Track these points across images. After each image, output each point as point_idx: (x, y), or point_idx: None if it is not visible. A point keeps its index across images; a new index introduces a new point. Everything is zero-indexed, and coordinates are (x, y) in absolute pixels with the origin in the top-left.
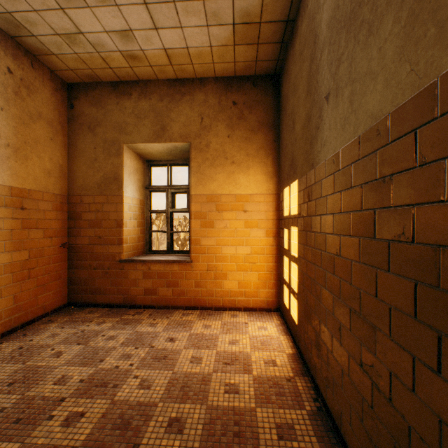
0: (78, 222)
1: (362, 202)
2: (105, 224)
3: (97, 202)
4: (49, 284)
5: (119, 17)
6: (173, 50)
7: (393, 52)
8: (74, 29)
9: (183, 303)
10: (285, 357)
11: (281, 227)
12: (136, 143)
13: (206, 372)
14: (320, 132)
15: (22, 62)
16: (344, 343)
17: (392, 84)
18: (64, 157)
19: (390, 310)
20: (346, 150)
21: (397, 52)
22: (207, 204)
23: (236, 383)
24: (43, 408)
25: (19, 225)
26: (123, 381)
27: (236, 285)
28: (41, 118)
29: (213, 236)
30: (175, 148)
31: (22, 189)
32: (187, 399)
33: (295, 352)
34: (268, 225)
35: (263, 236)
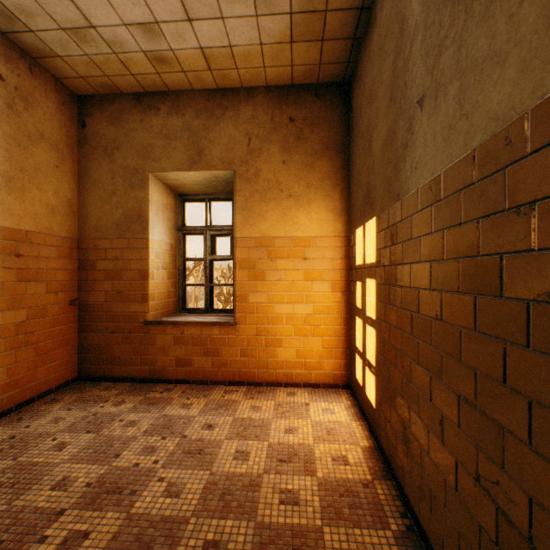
0: (92, 272)
1: (480, 244)
2: (125, 275)
3: (116, 247)
4: (53, 352)
5: (141, 4)
6: (213, 49)
7: (535, 16)
8: (83, 21)
9: (226, 377)
10: (359, 452)
11: (351, 280)
12: (165, 172)
13: (254, 473)
14: (409, 151)
15: (18, 66)
16: (449, 443)
17: (534, 65)
18: (74, 189)
19: (531, 405)
20: (451, 171)
21: (544, 14)
22: (256, 249)
23: (295, 489)
24: (33, 525)
25: (13, 276)
26: (144, 486)
27: (294, 354)
28: (43, 139)
29: (264, 290)
30: (215, 178)
31: (18, 230)
32: (229, 512)
33: (372, 445)
34: (335, 277)
35: (328, 291)
